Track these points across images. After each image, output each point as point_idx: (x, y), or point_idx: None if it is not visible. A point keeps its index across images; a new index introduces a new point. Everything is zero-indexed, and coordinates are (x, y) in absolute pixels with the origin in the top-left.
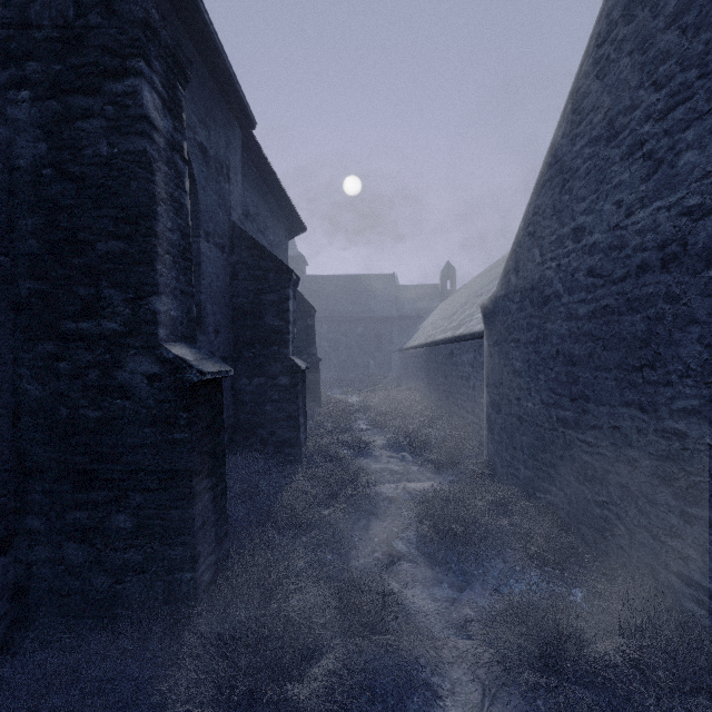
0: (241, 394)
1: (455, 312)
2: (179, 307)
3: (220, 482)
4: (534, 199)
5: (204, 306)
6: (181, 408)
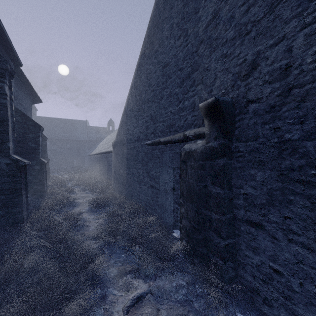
0: None
1: (110, 141)
2: (13, 144)
3: (27, 193)
4: (122, 117)
5: None
6: (18, 172)
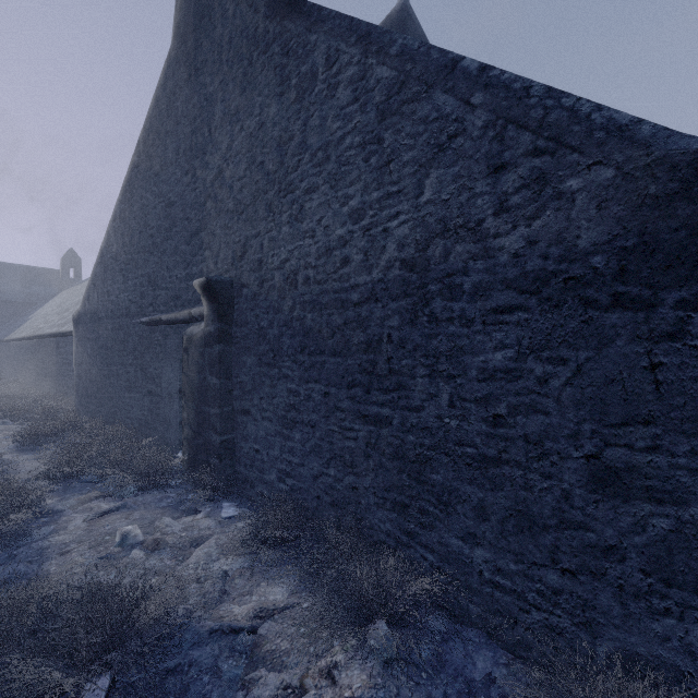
0: None
1: (69, 309)
2: None
3: None
4: (96, 268)
5: None
6: None
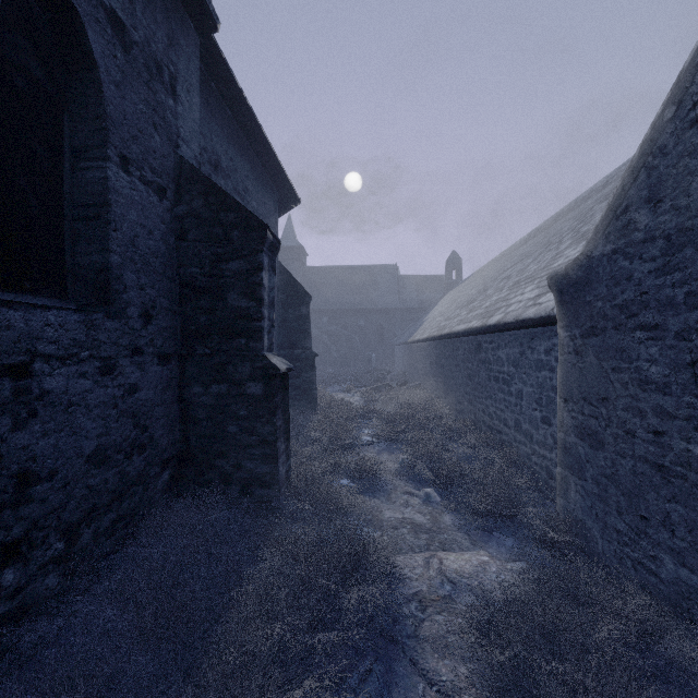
0: (193, 408)
1: (473, 299)
2: None
3: None
4: None
5: (117, 273)
6: None
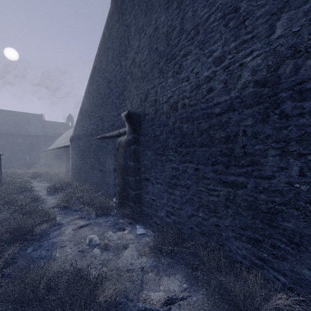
0: None
1: (68, 137)
2: None
3: None
4: (78, 116)
5: None
6: None
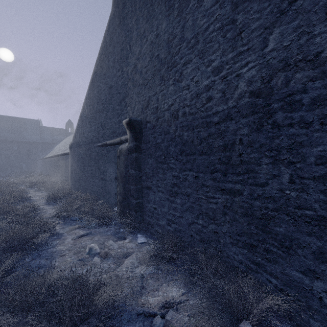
0: None
1: (68, 144)
2: None
3: None
4: (78, 122)
5: None
6: None
